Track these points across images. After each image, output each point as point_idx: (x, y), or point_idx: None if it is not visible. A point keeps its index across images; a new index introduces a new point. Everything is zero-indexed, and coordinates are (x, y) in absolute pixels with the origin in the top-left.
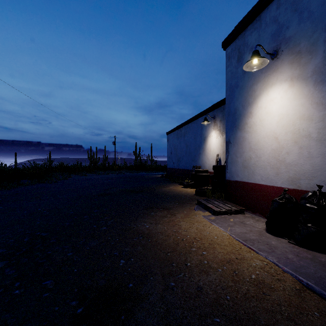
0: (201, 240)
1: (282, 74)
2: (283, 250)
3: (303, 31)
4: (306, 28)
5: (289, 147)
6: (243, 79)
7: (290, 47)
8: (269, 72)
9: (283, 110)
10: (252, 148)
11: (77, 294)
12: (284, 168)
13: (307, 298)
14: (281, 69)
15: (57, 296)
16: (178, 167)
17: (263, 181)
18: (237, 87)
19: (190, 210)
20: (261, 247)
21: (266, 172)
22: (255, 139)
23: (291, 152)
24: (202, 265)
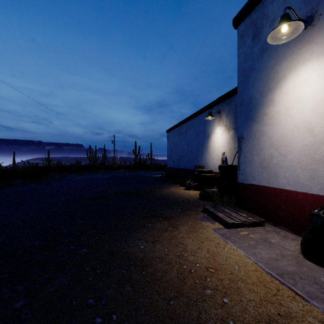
0: (217, 272)
1: (320, 45)
2: None
3: None
4: None
5: None
6: (261, 60)
7: None
8: (299, 45)
9: (323, 93)
10: (275, 145)
11: None
12: None
13: None
14: (319, 38)
15: None
16: (178, 167)
17: (290, 185)
18: (253, 70)
19: (195, 220)
20: (309, 289)
21: (294, 175)
22: (278, 133)
23: None
24: None
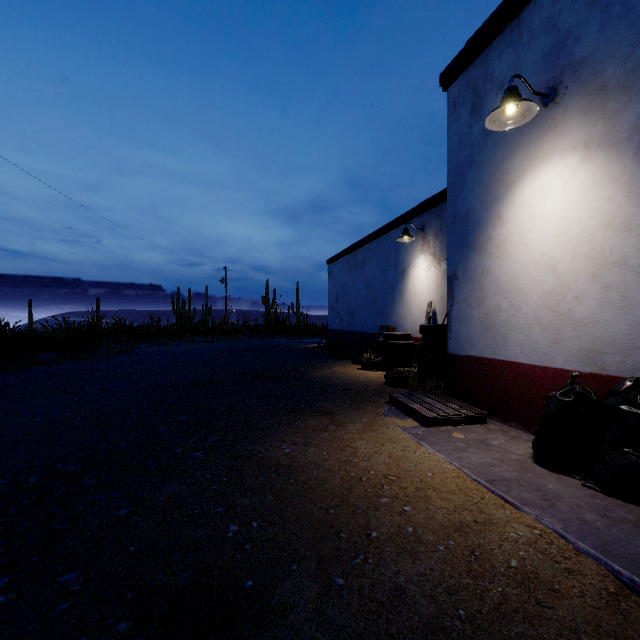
0: (400, 480)
1: (566, 136)
2: (574, 503)
3: (612, 45)
4: (619, 38)
5: (580, 287)
6: (483, 149)
7: (582, 80)
8: (538, 132)
9: (569, 211)
10: (503, 290)
11: (132, 605)
12: (571, 330)
13: (635, 615)
14: (565, 125)
15: (88, 610)
16: (350, 329)
17: (525, 356)
18: (471, 165)
19: (375, 416)
20: (526, 496)
21: (531, 339)
22: (509, 271)
23: (584, 297)
24: (404, 537)
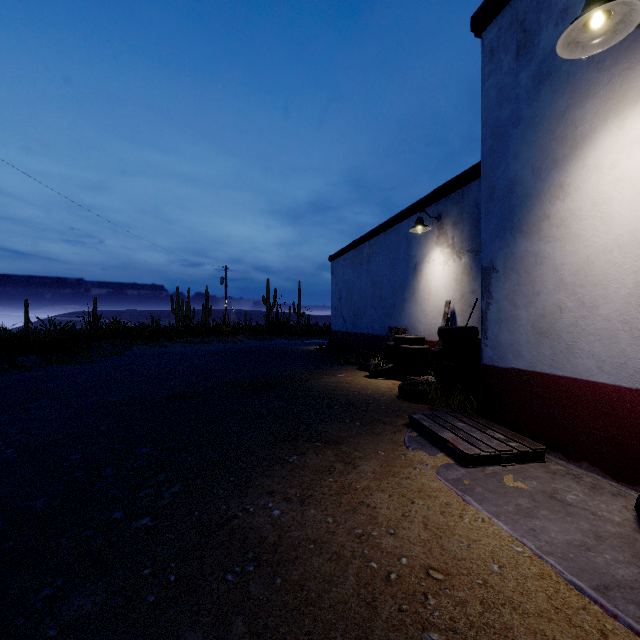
0: (451, 580)
1: None
2: None
3: None
4: None
5: None
6: (535, 100)
7: None
8: (627, 61)
9: None
10: (568, 283)
11: None
12: None
13: None
14: None
15: None
16: (354, 330)
17: (604, 373)
18: (517, 123)
19: (393, 447)
20: None
21: (615, 350)
22: (576, 258)
23: None
24: None
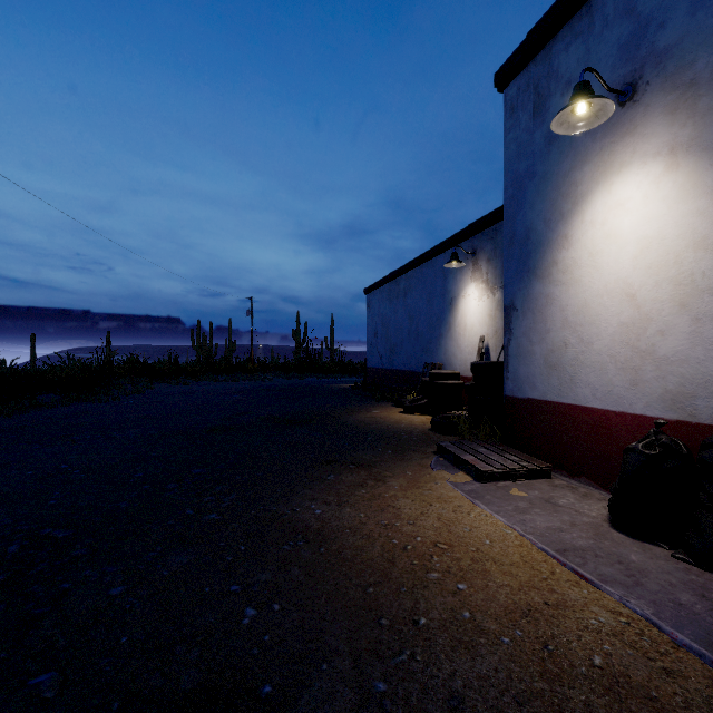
0: (453, 549)
1: (647, 140)
2: (664, 579)
3: (704, 30)
4: (712, 21)
5: (665, 318)
6: (546, 158)
7: (667, 73)
8: (612, 136)
9: (651, 228)
10: (571, 322)
11: None
12: (654, 369)
13: None
14: (646, 127)
15: None
16: (390, 367)
17: (597, 400)
18: (532, 177)
19: (420, 469)
20: (606, 570)
21: (605, 380)
22: (577, 300)
23: (670, 330)
24: (459, 625)
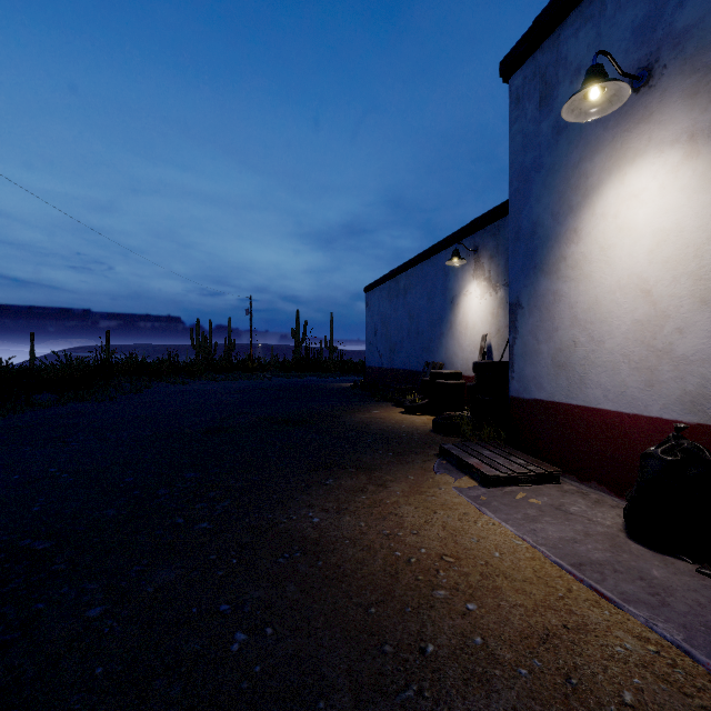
0: (460, 562)
1: (664, 127)
2: (692, 599)
3: None
4: None
5: (683, 315)
6: (554, 149)
7: (686, 55)
8: (626, 124)
9: (668, 220)
10: (580, 320)
11: None
12: (671, 369)
13: None
14: (662, 113)
15: None
16: (390, 366)
17: (609, 401)
18: (539, 169)
19: (423, 473)
20: (627, 588)
21: (617, 380)
22: (587, 297)
23: (689, 328)
24: (471, 653)
